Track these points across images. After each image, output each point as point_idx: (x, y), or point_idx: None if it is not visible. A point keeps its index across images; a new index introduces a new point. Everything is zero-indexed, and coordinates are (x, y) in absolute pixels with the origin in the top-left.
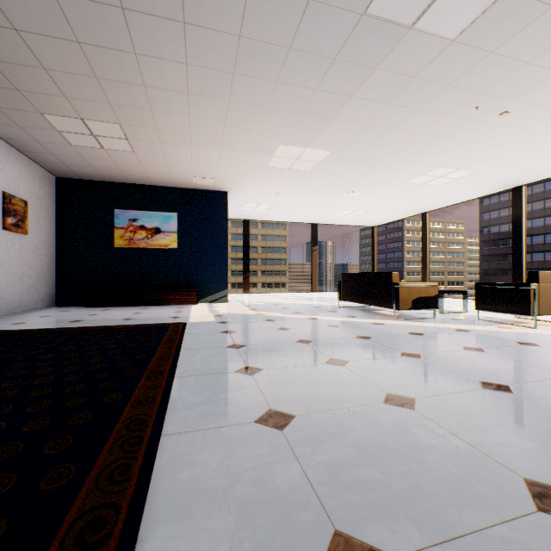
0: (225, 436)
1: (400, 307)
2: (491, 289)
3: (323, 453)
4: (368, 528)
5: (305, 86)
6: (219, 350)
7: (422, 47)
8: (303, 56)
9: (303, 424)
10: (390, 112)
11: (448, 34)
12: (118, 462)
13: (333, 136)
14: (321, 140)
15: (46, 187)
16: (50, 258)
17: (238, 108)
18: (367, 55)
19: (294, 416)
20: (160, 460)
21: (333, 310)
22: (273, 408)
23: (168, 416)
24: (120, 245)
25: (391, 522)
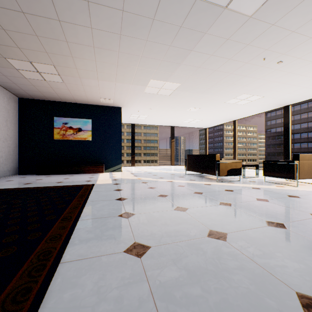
0: (102, 262)
1: (220, 175)
2: (272, 164)
3: (165, 275)
4: None
5: (164, 43)
6: (111, 202)
7: (232, 20)
8: (162, 24)
9: (155, 253)
10: (214, 60)
11: (248, 12)
12: (23, 285)
13: (181, 74)
14: (174, 77)
15: (12, 103)
16: (14, 146)
17: (125, 57)
18: (200, 25)
19: (150, 247)
20: (54, 282)
21: (182, 176)
22: (137, 241)
23: (68, 248)
24: (57, 138)
25: None
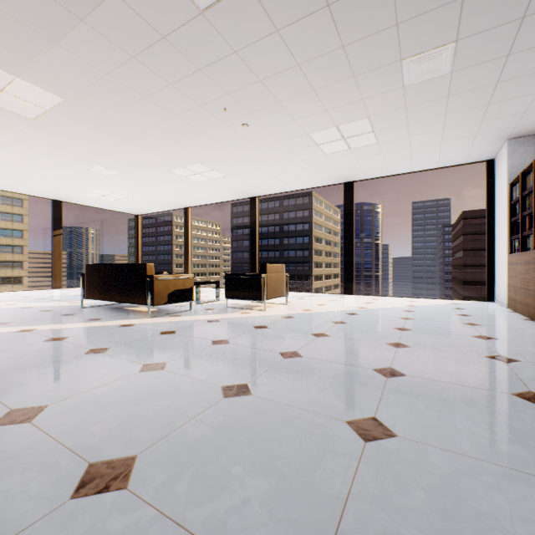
0: None
1: (156, 303)
2: (236, 279)
3: None
4: None
5: None
6: None
7: None
8: None
9: None
10: (141, 73)
11: None
12: None
13: (63, 74)
14: (43, 73)
15: None
16: None
17: None
18: None
19: None
20: None
21: (72, 312)
22: None
23: None
24: None
25: None
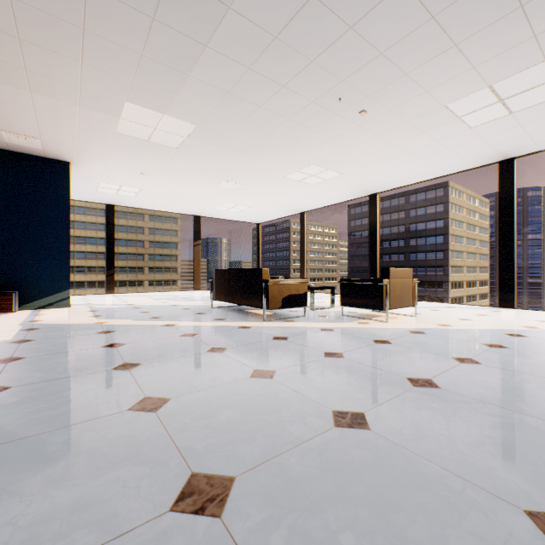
0: None
1: (270, 307)
2: (353, 285)
3: None
4: None
5: (136, 7)
6: None
7: None
8: None
9: None
10: (256, 83)
11: None
12: None
13: (195, 103)
14: (181, 106)
15: None
16: None
17: (36, 19)
18: None
19: None
20: None
21: (203, 312)
22: None
23: None
24: None
25: None
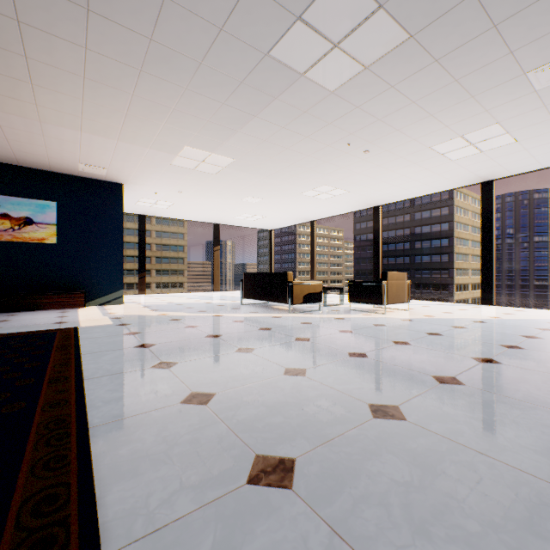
0: (156, 417)
1: (294, 302)
2: (358, 286)
3: (242, 414)
4: (278, 448)
5: (213, 98)
6: (128, 351)
7: (311, 91)
8: (213, 73)
9: (223, 398)
10: (286, 135)
11: (329, 86)
12: (50, 455)
13: (238, 146)
14: (227, 148)
15: None
16: None
17: (143, 104)
18: (269, 86)
19: (215, 393)
20: (96, 445)
21: (237, 307)
22: (195, 391)
23: (90, 412)
24: None
25: (292, 442)
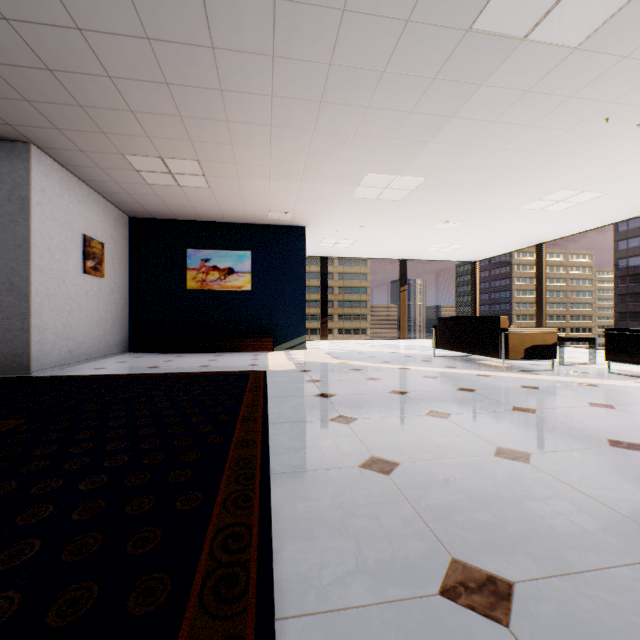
0: (332, 477)
1: (510, 357)
2: (625, 336)
3: (433, 496)
4: (485, 559)
5: (398, 109)
6: (308, 399)
7: (537, 58)
8: (398, 78)
9: (409, 471)
10: (498, 131)
11: (570, 41)
12: (238, 492)
13: (429, 161)
14: (415, 166)
15: (121, 228)
16: (124, 302)
17: (324, 137)
18: (471, 72)
19: (399, 463)
20: (275, 493)
21: (428, 359)
22: (375, 455)
23: (272, 457)
24: (193, 288)
25: (507, 556)
